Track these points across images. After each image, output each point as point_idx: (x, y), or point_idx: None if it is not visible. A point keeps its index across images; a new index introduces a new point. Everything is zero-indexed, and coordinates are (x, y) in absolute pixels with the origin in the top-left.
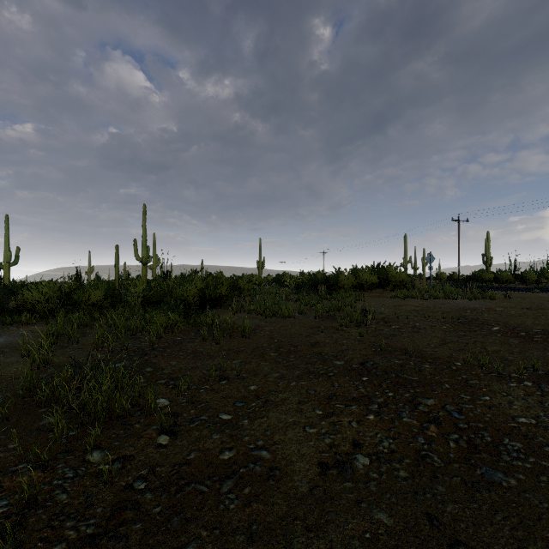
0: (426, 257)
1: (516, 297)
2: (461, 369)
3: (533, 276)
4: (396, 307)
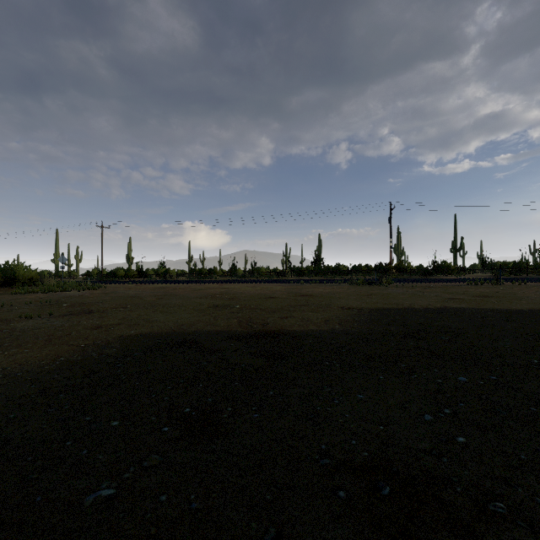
0: (59, 258)
1: (114, 287)
2: (15, 320)
3: (151, 273)
4: (11, 300)
